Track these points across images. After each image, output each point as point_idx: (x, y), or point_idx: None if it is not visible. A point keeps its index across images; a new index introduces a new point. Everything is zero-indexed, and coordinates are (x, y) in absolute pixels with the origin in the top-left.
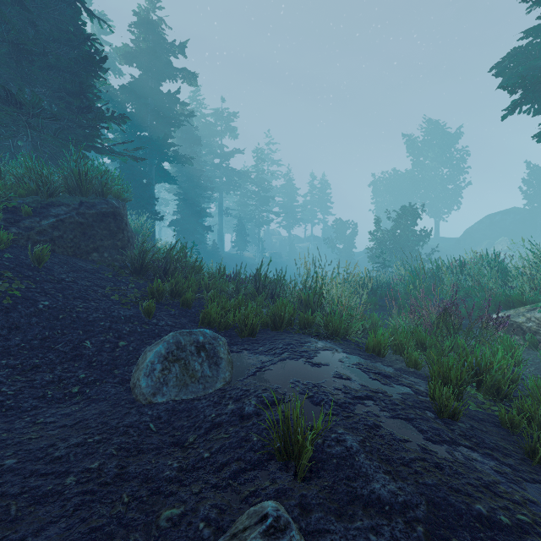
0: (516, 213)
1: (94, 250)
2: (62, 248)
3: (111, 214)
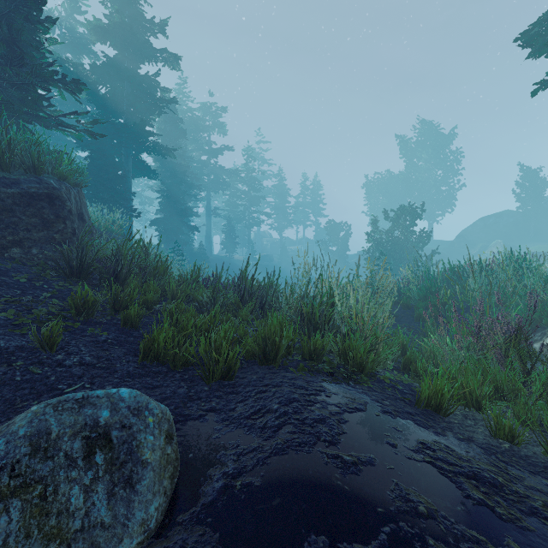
0: (509, 216)
1: (14, 244)
2: None
3: (44, 196)
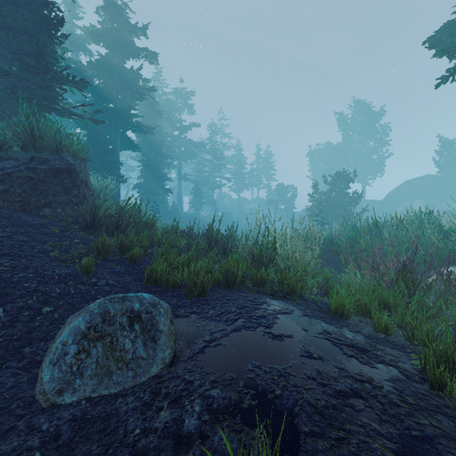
0: (430, 179)
1: (46, 205)
2: (8, 202)
3: (65, 170)
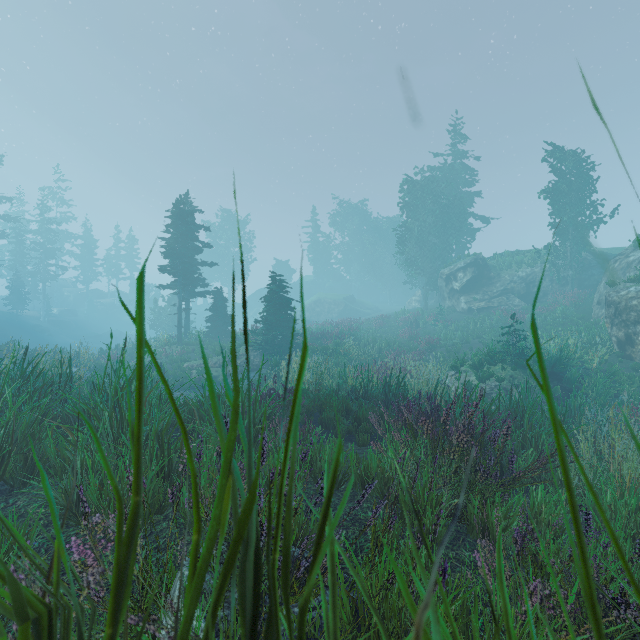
0: None
1: None
2: None
3: None
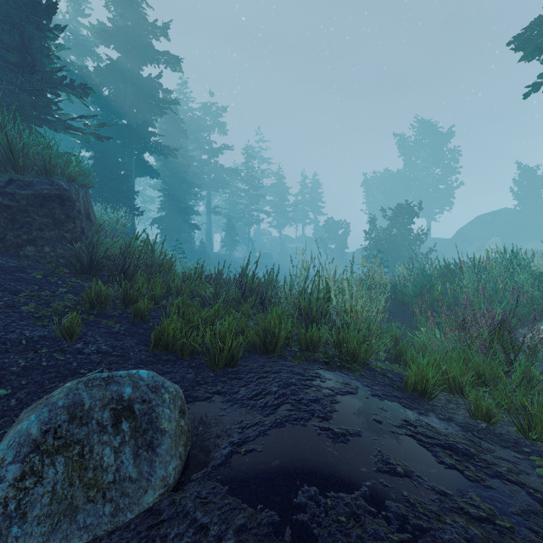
0: (507, 214)
1: (28, 243)
2: None
3: (56, 197)
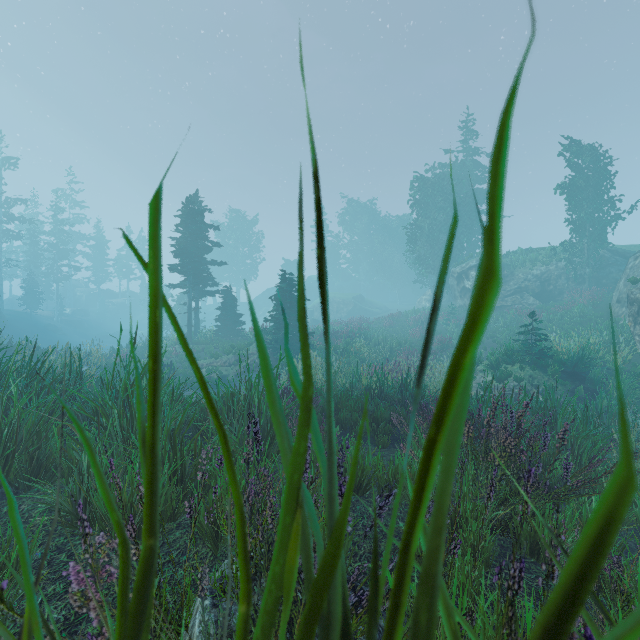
0: None
1: None
2: None
3: None
